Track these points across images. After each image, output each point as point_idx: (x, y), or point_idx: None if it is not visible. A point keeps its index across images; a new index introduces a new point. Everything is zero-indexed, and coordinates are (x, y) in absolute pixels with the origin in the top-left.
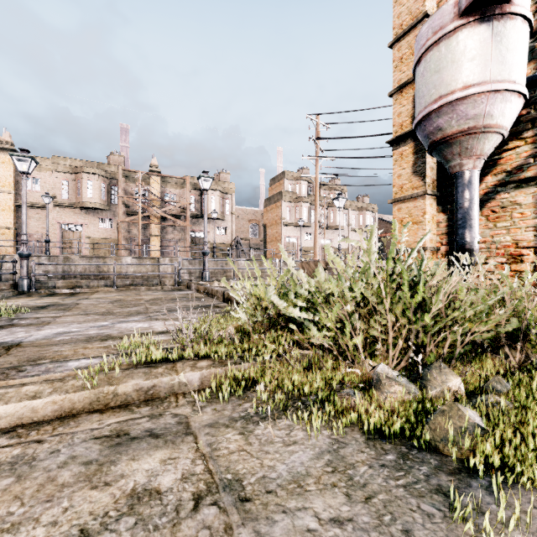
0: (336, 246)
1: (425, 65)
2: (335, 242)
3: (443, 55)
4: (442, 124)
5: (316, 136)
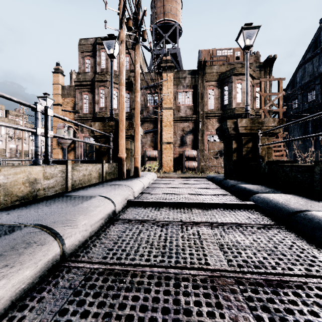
0: (20, 148)
1: (58, 130)
2: (20, 146)
3: (61, 131)
4: (61, 141)
5: (23, 112)
